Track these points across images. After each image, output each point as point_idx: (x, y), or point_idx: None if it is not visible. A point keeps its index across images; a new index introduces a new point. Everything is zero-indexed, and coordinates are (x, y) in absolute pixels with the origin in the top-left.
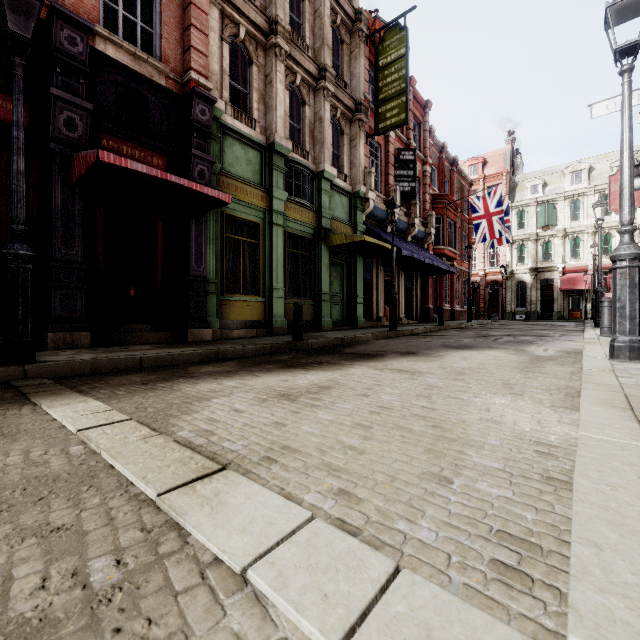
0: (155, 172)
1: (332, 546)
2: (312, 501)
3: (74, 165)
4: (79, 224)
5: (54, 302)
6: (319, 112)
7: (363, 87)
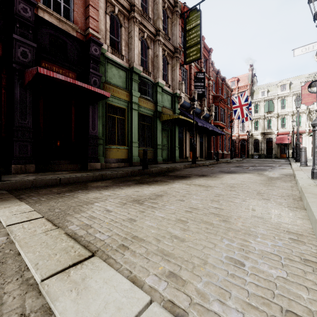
0: (69, 79)
1: None
2: (151, 283)
3: (26, 76)
4: (29, 107)
5: (15, 148)
6: (156, 52)
7: (178, 40)
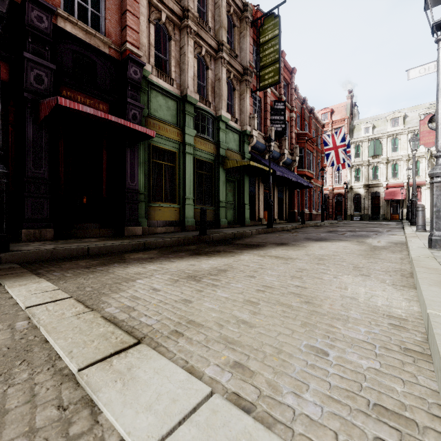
0: (100, 113)
1: (229, 426)
2: (211, 374)
3: (41, 108)
4: (45, 151)
5: (27, 207)
6: (218, 74)
7: (249, 57)
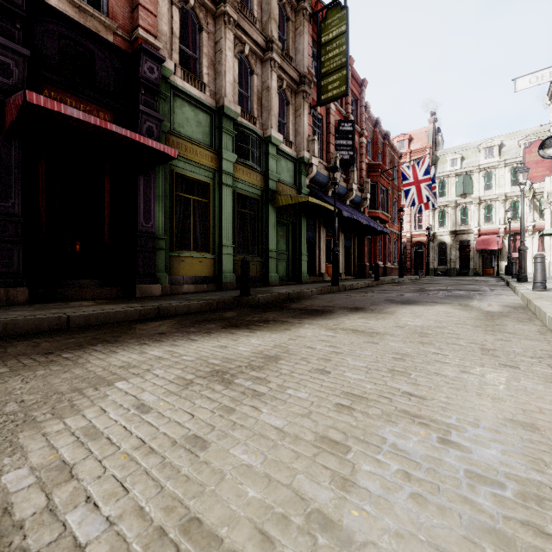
0: (93, 120)
1: None
2: None
3: (7, 111)
4: (15, 175)
5: None
6: (266, 81)
7: (307, 61)
